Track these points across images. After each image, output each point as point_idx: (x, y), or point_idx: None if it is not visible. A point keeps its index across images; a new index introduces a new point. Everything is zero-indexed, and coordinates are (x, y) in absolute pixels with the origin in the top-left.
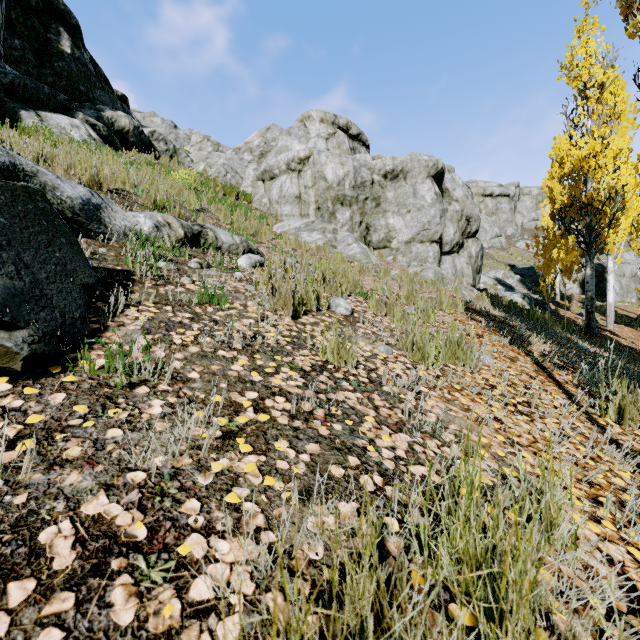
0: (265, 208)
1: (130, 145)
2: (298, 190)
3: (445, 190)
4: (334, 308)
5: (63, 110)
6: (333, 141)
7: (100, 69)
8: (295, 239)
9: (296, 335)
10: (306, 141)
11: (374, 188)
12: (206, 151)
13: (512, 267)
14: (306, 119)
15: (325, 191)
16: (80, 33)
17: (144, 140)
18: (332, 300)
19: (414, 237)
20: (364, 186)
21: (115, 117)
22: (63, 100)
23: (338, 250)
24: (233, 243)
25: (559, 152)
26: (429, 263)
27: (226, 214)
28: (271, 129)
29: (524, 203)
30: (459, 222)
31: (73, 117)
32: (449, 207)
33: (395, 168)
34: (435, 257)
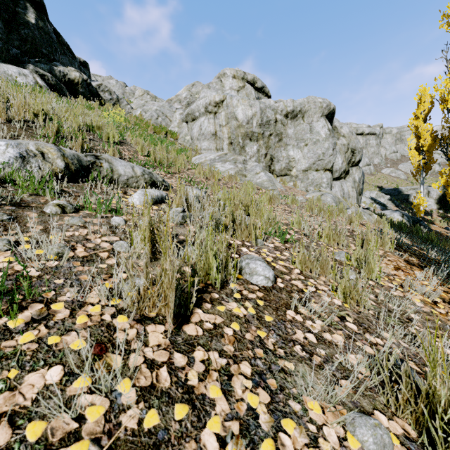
0: (188, 144)
1: (79, 94)
2: (214, 128)
3: (334, 128)
4: (248, 276)
5: (15, 62)
6: (243, 92)
7: (63, 39)
8: (209, 169)
9: (156, 423)
10: (222, 93)
11: (277, 126)
12: (143, 100)
13: (380, 188)
14: (222, 76)
15: (236, 129)
16: (44, 9)
17: (91, 91)
18: (244, 262)
19: (310, 166)
20: (269, 124)
21: (66, 71)
22: (15, 54)
23: (247, 178)
24: (132, 175)
25: (442, 90)
26: (323, 188)
27: (143, 146)
28: (195, 85)
29: (386, 139)
30: (346, 153)
31: (24, 68)
32: (338, 141)
33: (295, 109)
34: (328, 183)
